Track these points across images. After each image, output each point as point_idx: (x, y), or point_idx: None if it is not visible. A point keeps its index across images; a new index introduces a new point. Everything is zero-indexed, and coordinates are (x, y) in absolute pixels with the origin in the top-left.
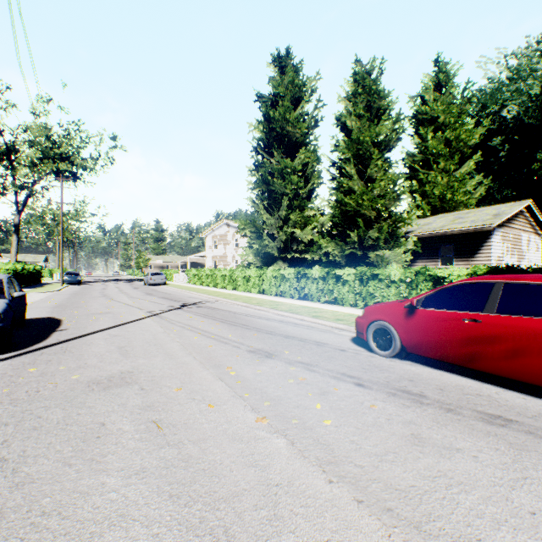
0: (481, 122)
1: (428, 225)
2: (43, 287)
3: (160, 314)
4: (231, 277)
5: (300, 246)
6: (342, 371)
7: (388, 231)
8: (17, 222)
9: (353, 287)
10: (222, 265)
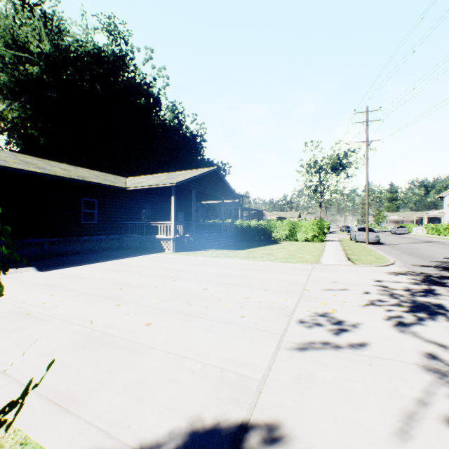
0: None
1: None
2: (337, 233)
3: (416, 243)
4: None
5: None
6: None
7: None
8: (319, 201)
9: None
10: None
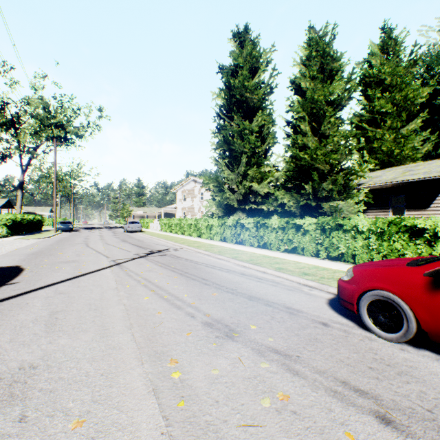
0: (426, 82)
1: (378, 178)
2: (39, 234)
3: (122, 263)
4: (196, 226)
5: (257, 198)
6: (341, 375)
7: (340, 183)
8: (21, 180)
9: (314, 237)
10: (190, 215)
